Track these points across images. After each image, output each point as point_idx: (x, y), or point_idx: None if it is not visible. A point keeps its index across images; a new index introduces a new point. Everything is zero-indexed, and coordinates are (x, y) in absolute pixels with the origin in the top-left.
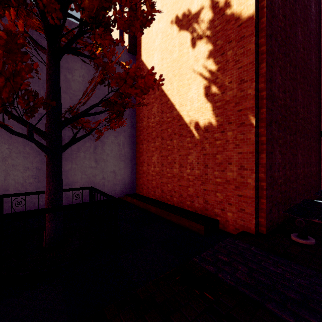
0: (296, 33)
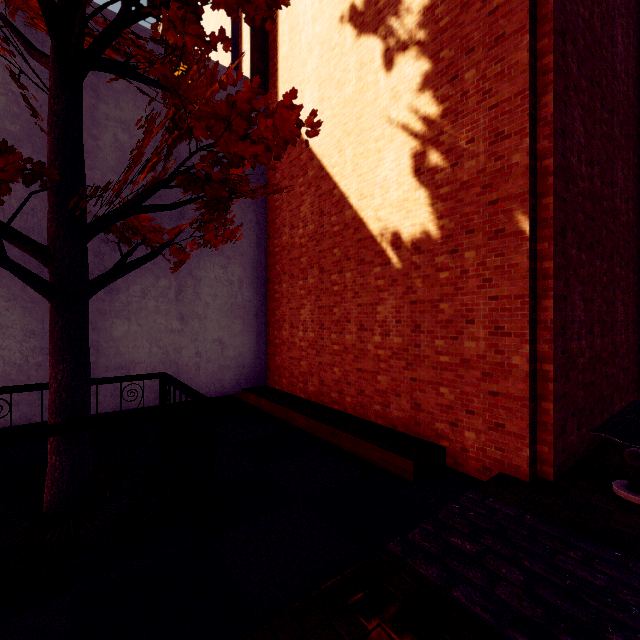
0: (613, 39)
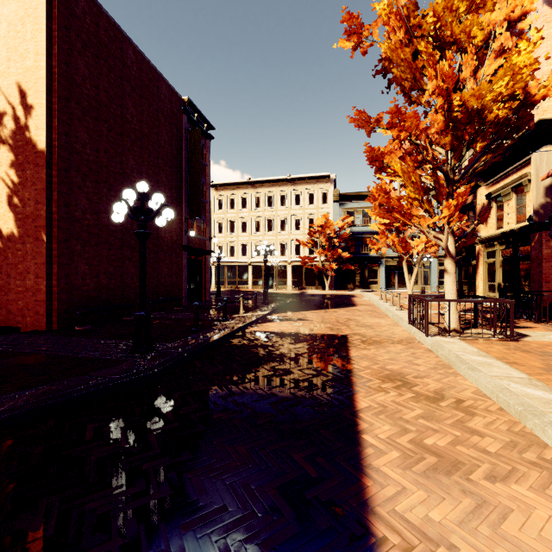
0: (123, 162)
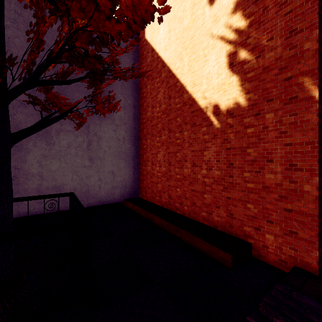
0: None
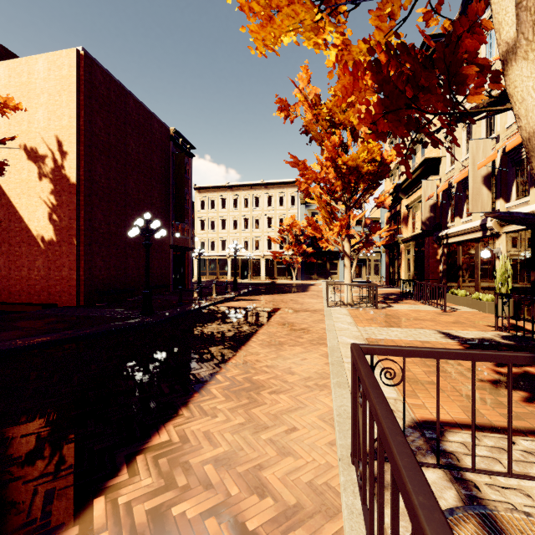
0: (126, 185)
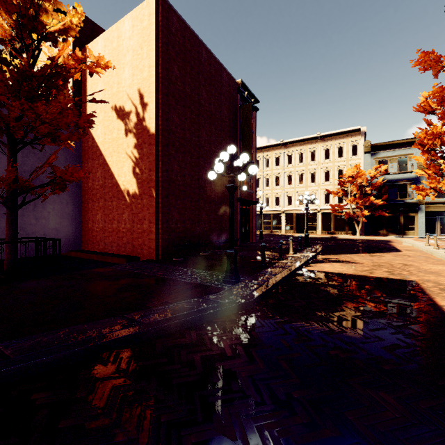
0: (199, 136)
